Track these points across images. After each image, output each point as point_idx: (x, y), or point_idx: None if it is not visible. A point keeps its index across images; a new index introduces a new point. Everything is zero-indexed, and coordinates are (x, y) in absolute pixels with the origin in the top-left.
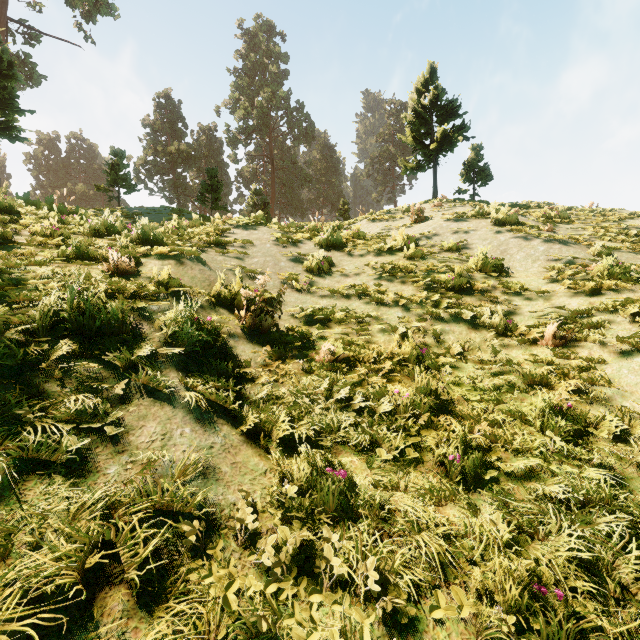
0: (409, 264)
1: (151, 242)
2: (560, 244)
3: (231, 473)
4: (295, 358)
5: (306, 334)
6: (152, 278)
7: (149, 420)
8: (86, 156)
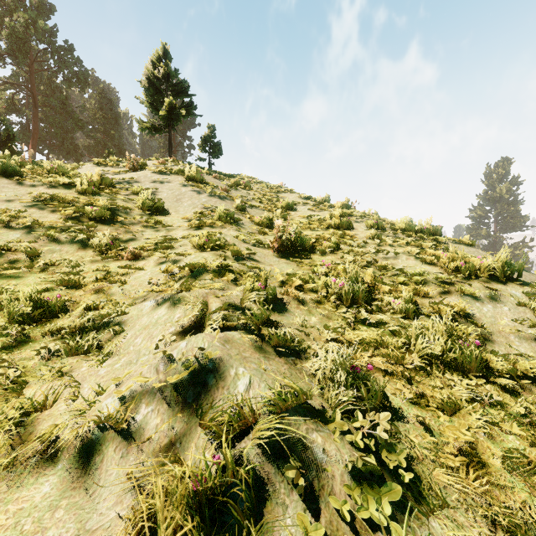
0: (72, 197)
1: None
2: (219, 199)
3: None
4: None
5: None
6: None
7: None
8: None
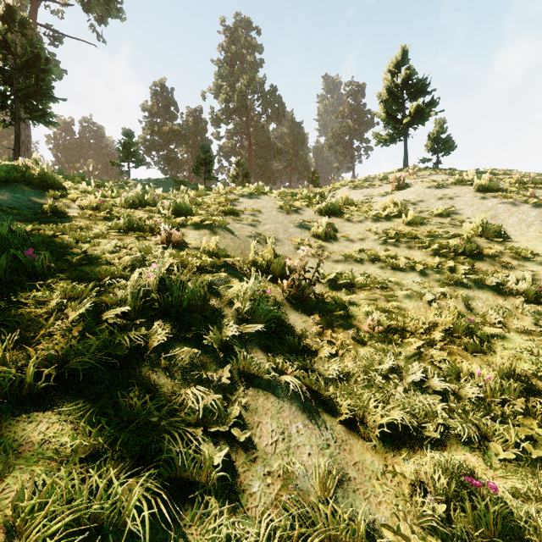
0: (411, 230)
1: (183, 213)
2: None
3: (359, 479)
4: (341, 327)
5: (340, 301)
6: (203, 250)
7: (261, 414)
8: (95, 136)
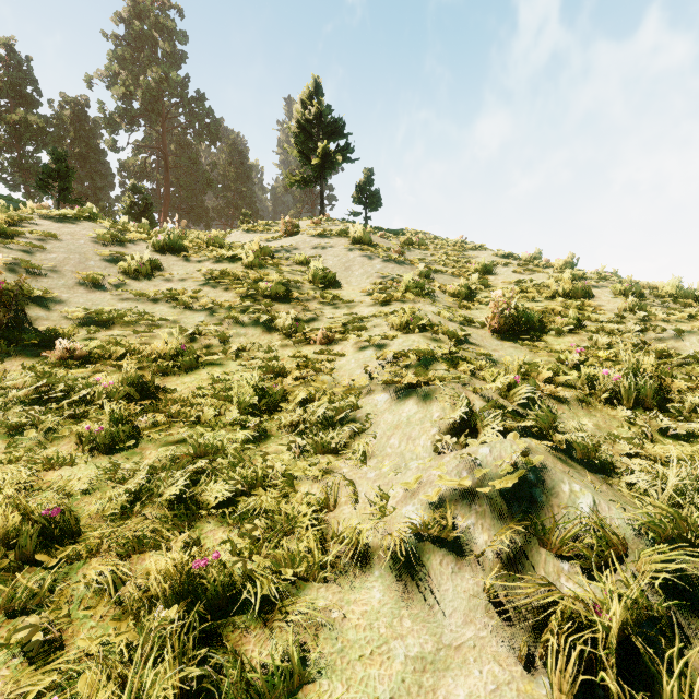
0: (241, 272)
1: None
2: (396, 264)
3: None
4: (23, 355)
5: (63, 333)
6: None
7: None
8: None
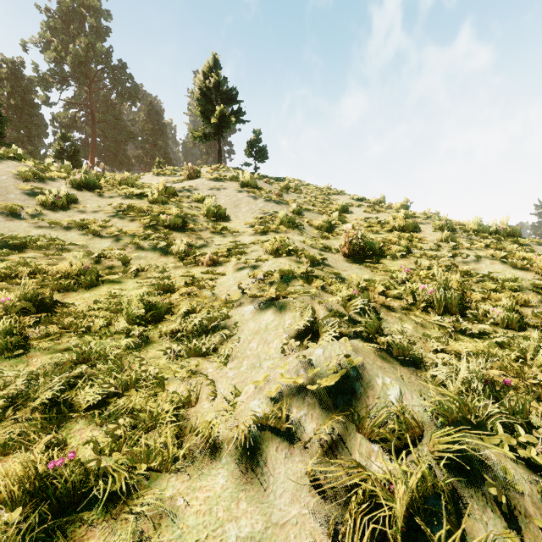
0: (146, 206)
1: None
2: (275, 203)
3: None
4: None
5: None
6: None
7: None
8: None
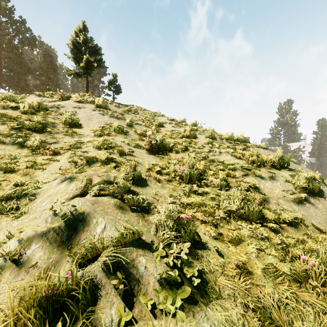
0: (17, 115)
1: None
2: (116, 119)
3: None
4: None
5: None
6: None
7: None
8: None
